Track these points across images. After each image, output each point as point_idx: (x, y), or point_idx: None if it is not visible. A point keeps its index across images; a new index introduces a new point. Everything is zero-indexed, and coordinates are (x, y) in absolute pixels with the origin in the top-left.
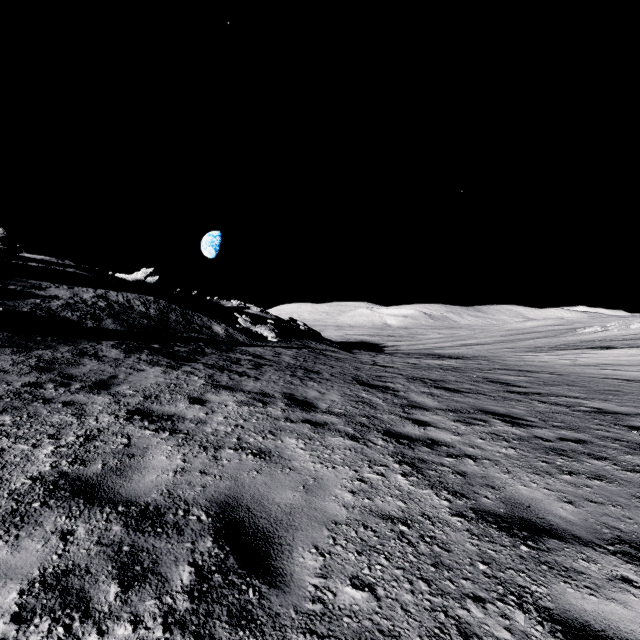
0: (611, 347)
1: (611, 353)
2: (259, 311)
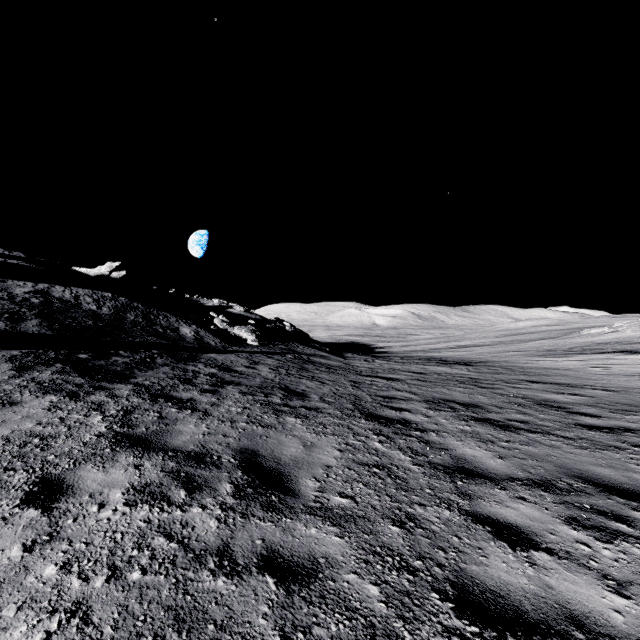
0: (639, 351)
1: None
2: (243, 310)
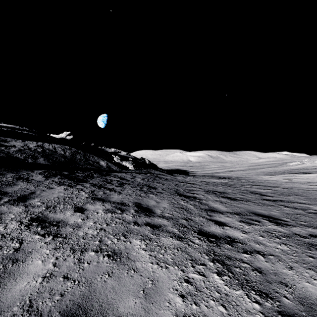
0: (308, 172)
1: (309, 176)
2: (125, 154)
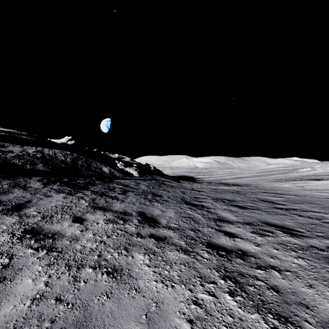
0: (321, 179)
1: (322, 183)
2: (129, 160)
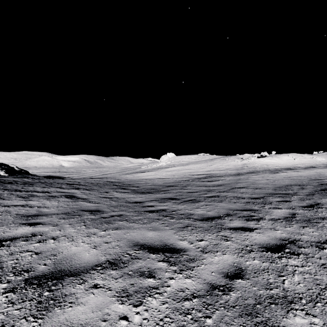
0: (145, 172)
1: (143, 173)
2: None
